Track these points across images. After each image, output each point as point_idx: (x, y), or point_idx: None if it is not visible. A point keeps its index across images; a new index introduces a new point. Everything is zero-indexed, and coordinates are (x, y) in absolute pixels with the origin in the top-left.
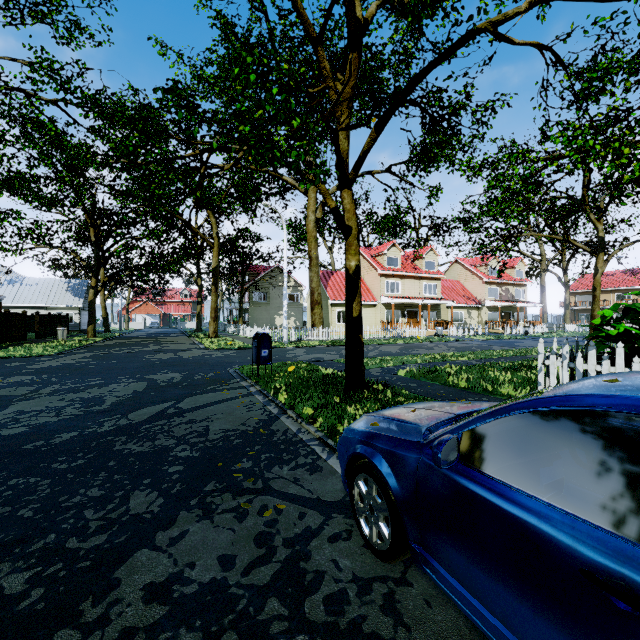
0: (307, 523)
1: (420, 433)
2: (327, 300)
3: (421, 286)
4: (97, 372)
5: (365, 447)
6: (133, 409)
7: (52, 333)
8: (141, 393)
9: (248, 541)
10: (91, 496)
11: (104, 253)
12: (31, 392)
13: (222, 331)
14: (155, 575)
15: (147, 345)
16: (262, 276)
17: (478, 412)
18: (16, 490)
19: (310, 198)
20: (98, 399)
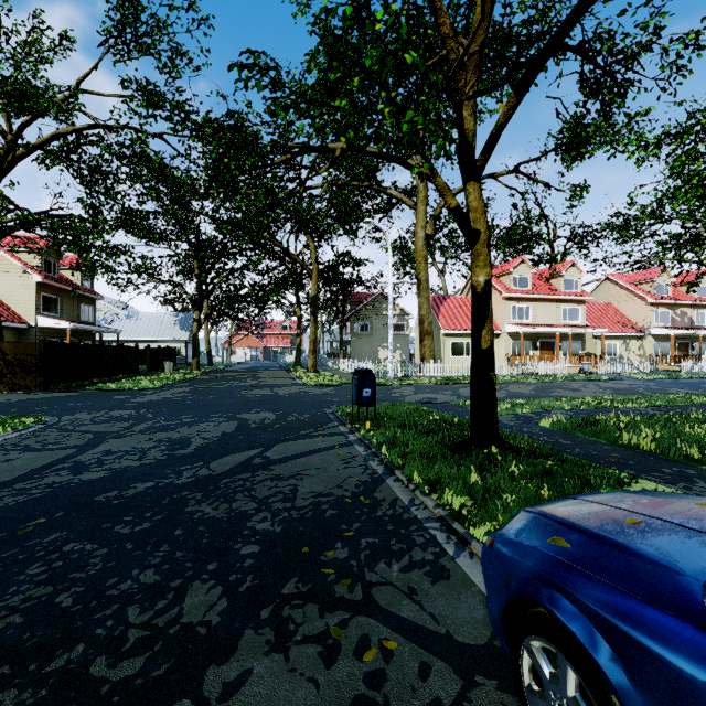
0: (434, 690)
1: (694, 599)
2: (439, 330)
3: (559, 311)
4: (191, 408)
5: (548, 591)
6: (217, 456)
7: (161, 366)
8: (229, 436)
9: None
10: (143, 582)
11: (208, 286)
12: (125, 429)
13: (322, 365)
14: None
15: (245, 379)
16: (364, 304)
17: None
18: (67, 560)
19: (419, 212)
20: (185, 441)
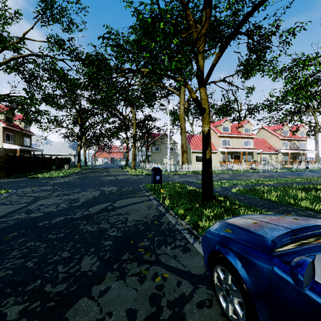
0: (182, 290)
1: (267, 244)
2: (190, 150)
3: (242, 142)
4: (78, 185)
5: (222, 247)
6: (91, 206)
7: (63, 166)
8: (96, 197)
9: (145, 300)
10: (63, 256)
11: (85, 129)
12: (48, 195)
13: (137, 166)
14: (88, 319)
15: (102, 172)
16: (157, 138)
17: (308, 228)
18: (29, 249)
19: (181, 97)
20: (76, 199)
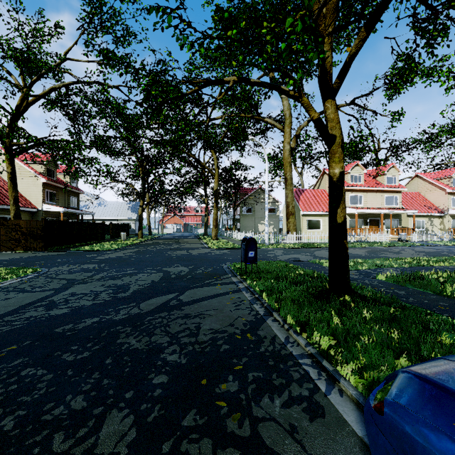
0: None
1: None
2: (299, 211)
3: (382, 198)
4: (134, 263)
5: None
6: (146, 298)
7: (119, 235)
8: (156, 283)
9: None
10: (72, 408)
11: (148, 184)
12: (88, 277)
13: (221, 235)
14: None
15: (171, 244)
16: (249, 195)
17: None
18: (21, 384)
19: (286, 132)
20: (126, 286)
